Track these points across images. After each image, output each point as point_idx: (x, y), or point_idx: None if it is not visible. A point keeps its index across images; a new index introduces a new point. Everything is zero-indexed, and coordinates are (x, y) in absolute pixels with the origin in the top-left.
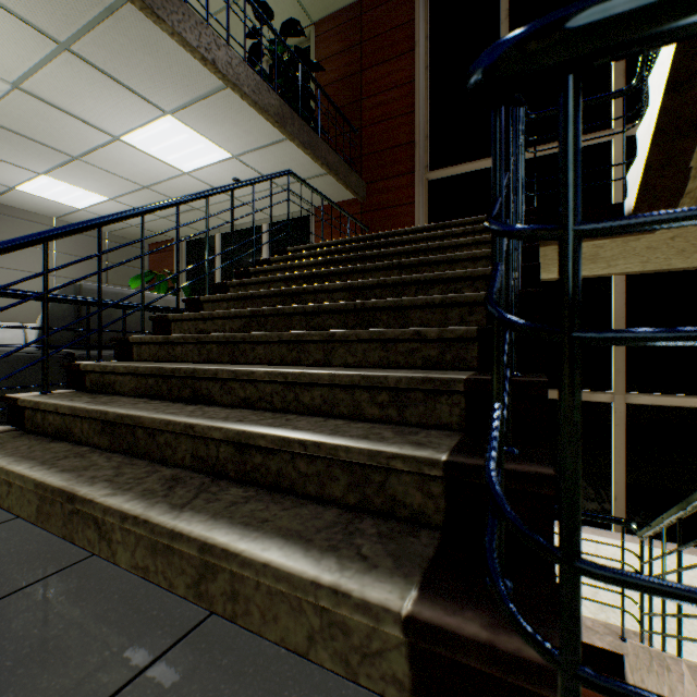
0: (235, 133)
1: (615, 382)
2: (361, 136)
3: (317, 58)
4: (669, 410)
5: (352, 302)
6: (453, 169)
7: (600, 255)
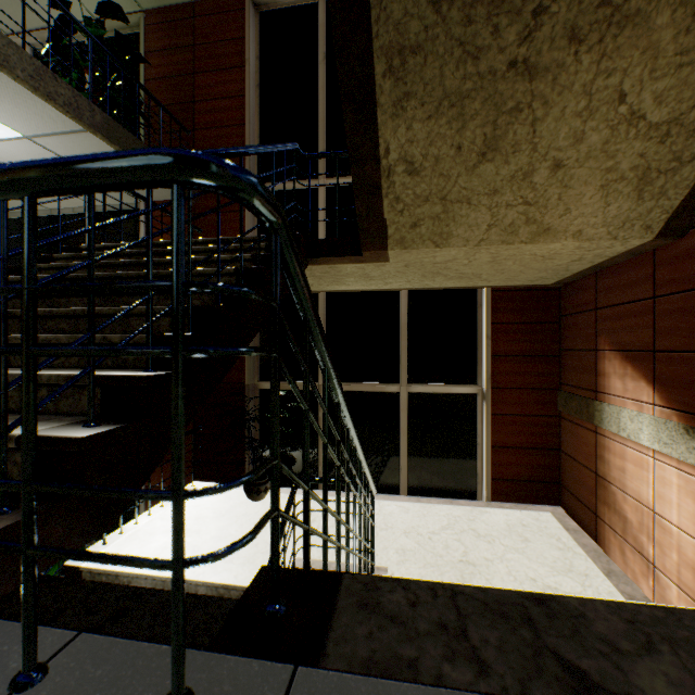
0: (21, 113)
1: (401, 376)
2: (194, 138)
3: (148, 47)
4: (435, 396)
5: (81, 308)
6: (281, 184)
7: (371, 274)
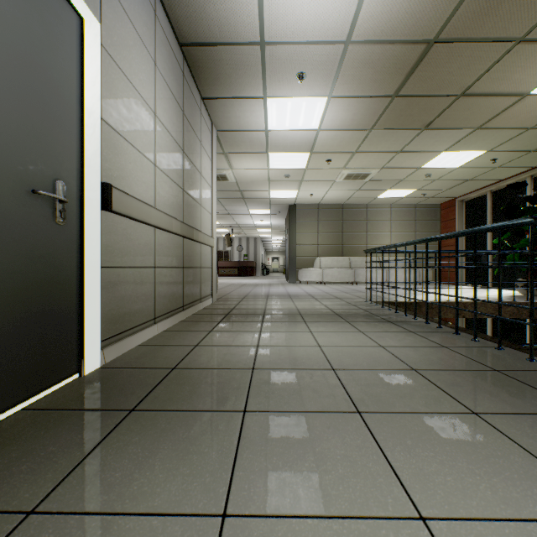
0: None
1: None
2: None
3: None
4: None
5: None
6: None
7: None
